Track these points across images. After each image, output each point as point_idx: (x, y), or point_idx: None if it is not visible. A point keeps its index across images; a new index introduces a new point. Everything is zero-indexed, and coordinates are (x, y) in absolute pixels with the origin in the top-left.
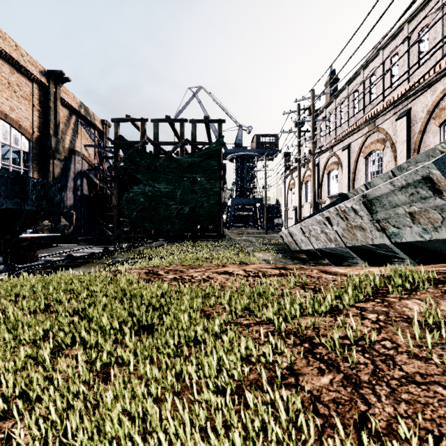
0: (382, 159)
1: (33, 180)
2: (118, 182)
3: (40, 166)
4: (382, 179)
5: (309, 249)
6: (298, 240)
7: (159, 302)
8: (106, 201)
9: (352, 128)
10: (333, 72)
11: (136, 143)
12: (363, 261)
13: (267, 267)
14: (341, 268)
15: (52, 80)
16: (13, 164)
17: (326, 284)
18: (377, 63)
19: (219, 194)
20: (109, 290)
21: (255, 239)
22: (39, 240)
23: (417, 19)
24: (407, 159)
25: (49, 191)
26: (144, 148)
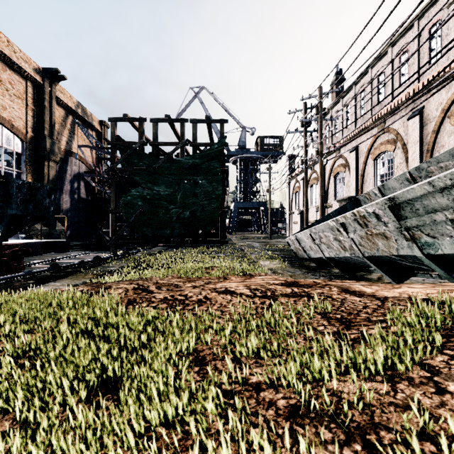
0: (393, 161)
1: (18, 182)
2: (115, 184)
3: (34, 168)
4: (398, 181)
5: (319, 257)
6: (307, 247)
7: (137, 340)
8: (105, 204)
9: (360, 128)
10: (339, 72)
11: (134, 144)
12: (383, 273)
13: (276, 283)
14: (366, 286)
15: (47, 78)
16: (9, 167)
17: (356, 313)
18: (385, 61)
19: (222, 197)
20: (77, 318)
21: (259, 244)
22: (26, 247)
23: (428, 15)
24: (420, 160)
25: (37, 194)
26: (142, 148)
